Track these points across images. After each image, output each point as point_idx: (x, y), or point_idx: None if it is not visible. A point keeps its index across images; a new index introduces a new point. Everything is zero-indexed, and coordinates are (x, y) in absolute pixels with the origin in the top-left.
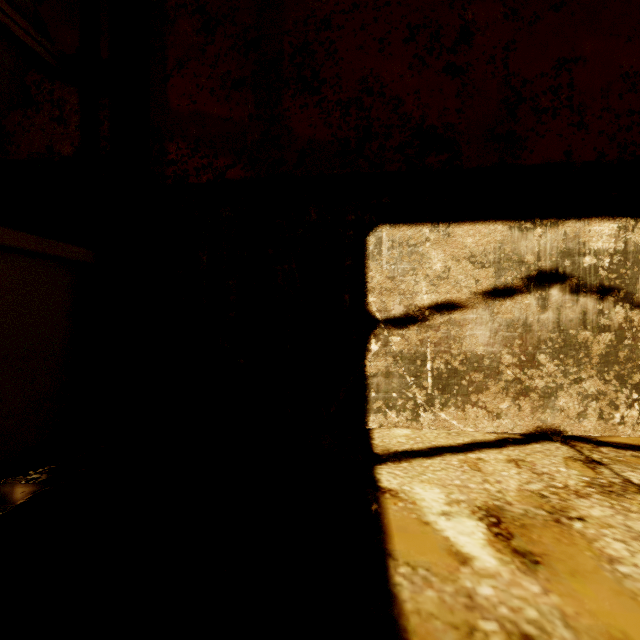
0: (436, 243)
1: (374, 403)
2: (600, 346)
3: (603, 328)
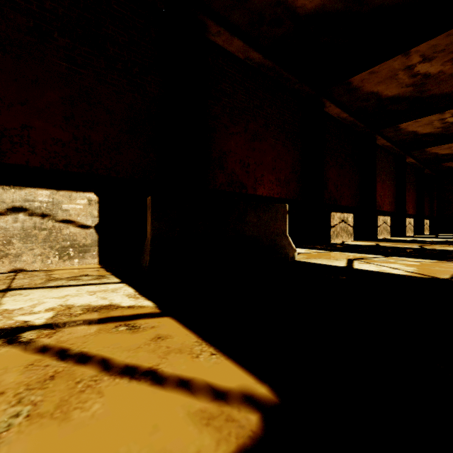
0: None
1: None
2: (42, 236)
3: (44, 229)
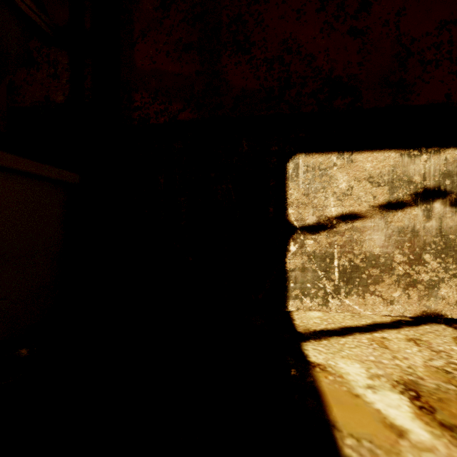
0: (342, 167)
1: (292, 291)
2: None
3: None
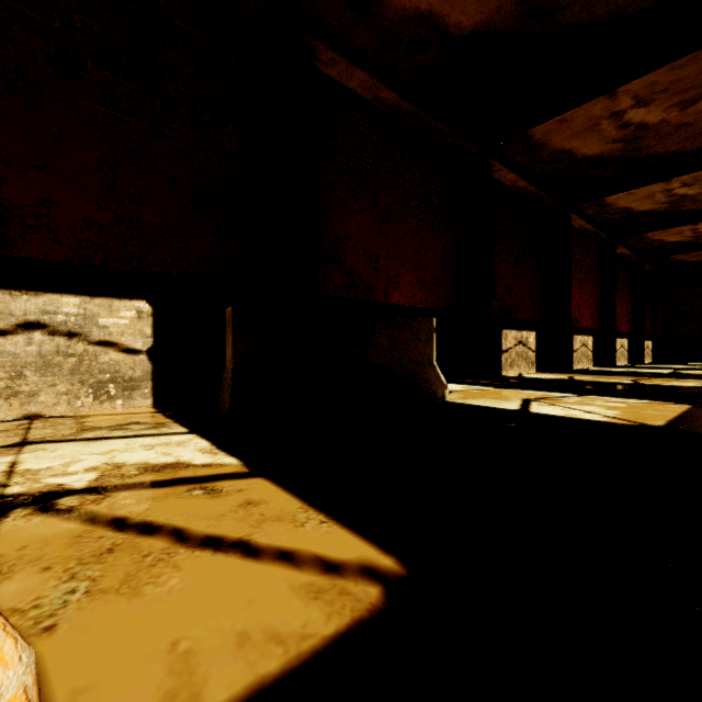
0: None
1: None
2: (69, 365)
3: (71, 355)
